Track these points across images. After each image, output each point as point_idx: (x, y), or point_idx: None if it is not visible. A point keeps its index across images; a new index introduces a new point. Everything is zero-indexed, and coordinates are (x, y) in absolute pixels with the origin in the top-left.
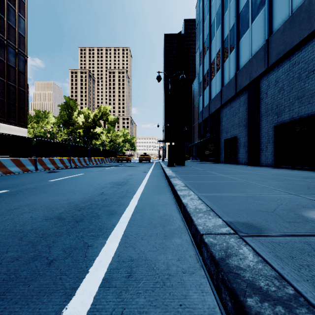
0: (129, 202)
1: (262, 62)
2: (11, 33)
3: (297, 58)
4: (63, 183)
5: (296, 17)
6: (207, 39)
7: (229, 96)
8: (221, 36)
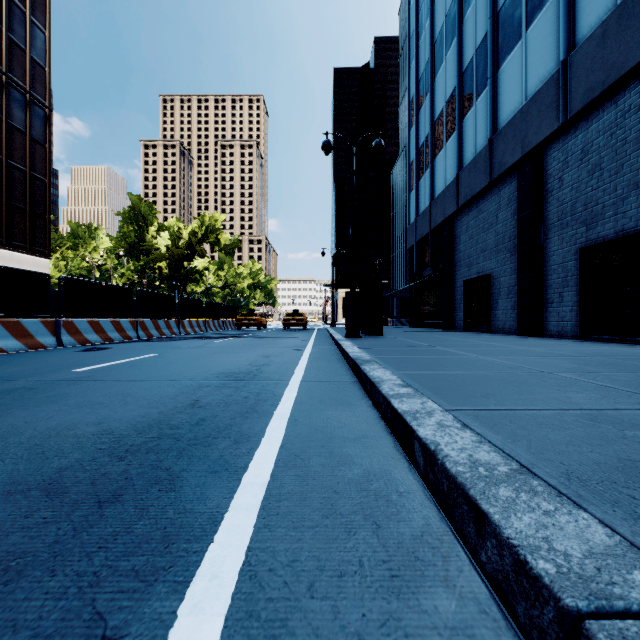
0: (264, 428)
1: (552, 111)
2: (15, 59)
3: (634, 97)
4: (107, 375)
5: (633, 7)
6: (427, 70)
7: (474, 189)
8: (457, 63)
